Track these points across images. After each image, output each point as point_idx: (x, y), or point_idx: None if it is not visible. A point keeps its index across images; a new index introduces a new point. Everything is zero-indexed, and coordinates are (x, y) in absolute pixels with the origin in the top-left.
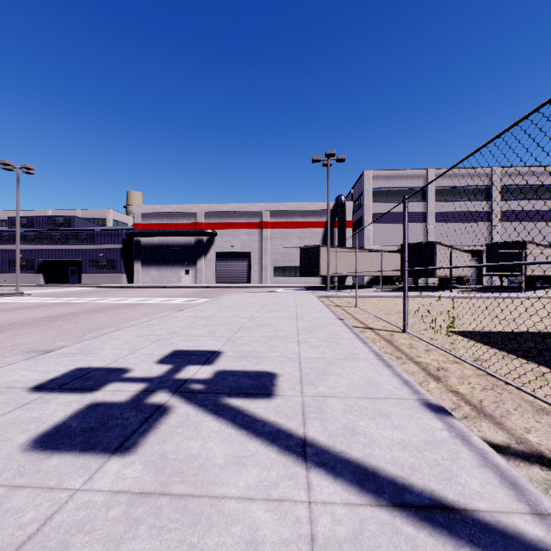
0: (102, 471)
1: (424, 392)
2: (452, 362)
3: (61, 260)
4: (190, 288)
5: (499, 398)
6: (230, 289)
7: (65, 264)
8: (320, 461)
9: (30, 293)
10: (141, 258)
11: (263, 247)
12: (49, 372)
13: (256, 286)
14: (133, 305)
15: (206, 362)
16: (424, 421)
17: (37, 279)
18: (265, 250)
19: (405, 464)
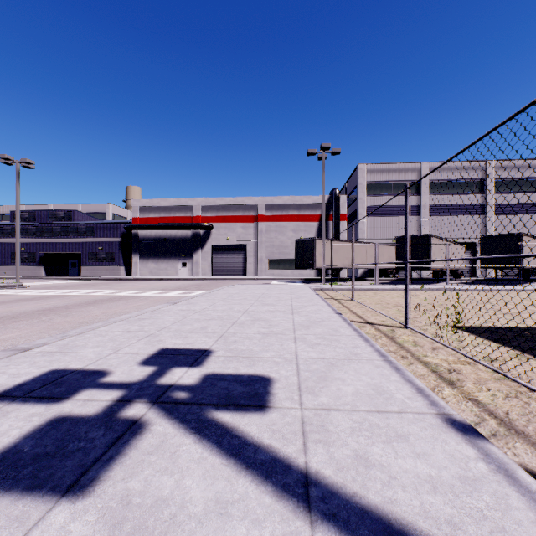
0: (41, 525)
1: (443, 403)
2: (464, 363)
3: (61, 253)
4: (187, 281)
5: (528, 409)
6: (226, 282)
7: (66, 257)
8: (328, 511)
9: (29, 285)
10: (139, 251)
11: (259, 240)
12: (19, 375)
13: (251, 278)
14: (128, 297)
15: (194, 364)
16: (452, 446)
17: (38, 271)
18: (260, 243)
19: (441, 517)
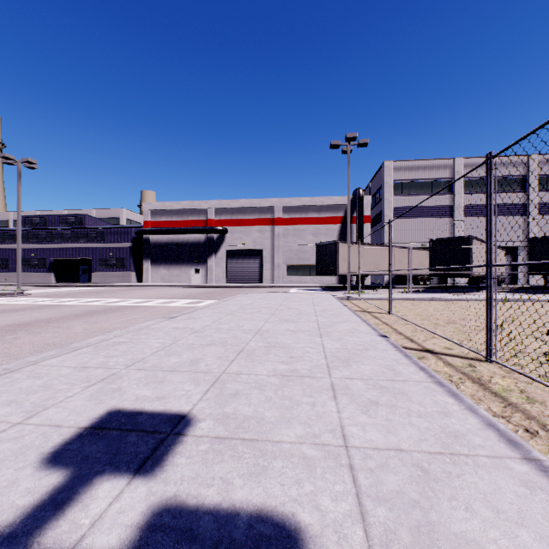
0: None
1: None
2: None
3: (72, 259)
4: (199, 288)
5: None
6: (240, 289)
7: (76, 263)
8: None
9: (32, 292)
10: (151, 257)
11: (276, 245)
12: None
13: (268, 285)
14: (127, 308)
15: (145, 463)
16: None
17: (48, 278)
18: (278, 248)
19: None
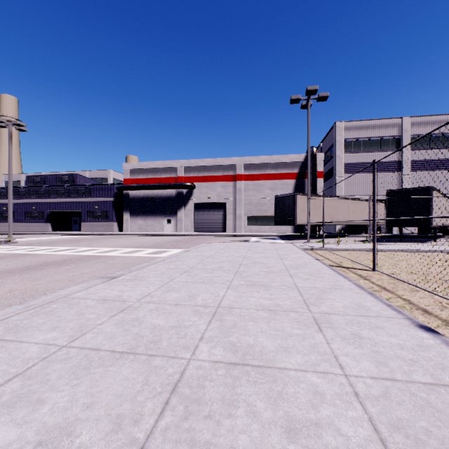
0: None
1: None
2: None
3: (65, 211)
4: (169, 236)
5: None
6: (205, 238)
7: (69, 215)
8: None
9: (21, 240)
10: (130, 209)
11: (237, 198)
12: None
13: (230, 234)
14: (87, 258)
15: None
16: None
17: (46, 227)
18: (239, 201)
19: None
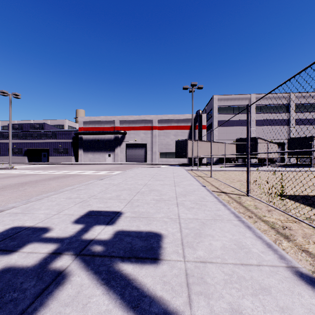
0: None
1: (289, 257)
2: (292, 222)
3: (37, 148)
4: (111, 165)
5: None
6: (134, 165)
7: (40, 151)
8: None
9: (17, 167)
10: (83, 147)
11: (154, 141)
12: None
13: (149, 163)
14: (75, 175)
15: (109, 222)
16: (307, 299)
17: (24, 159)
18: (155, 143)
19: None
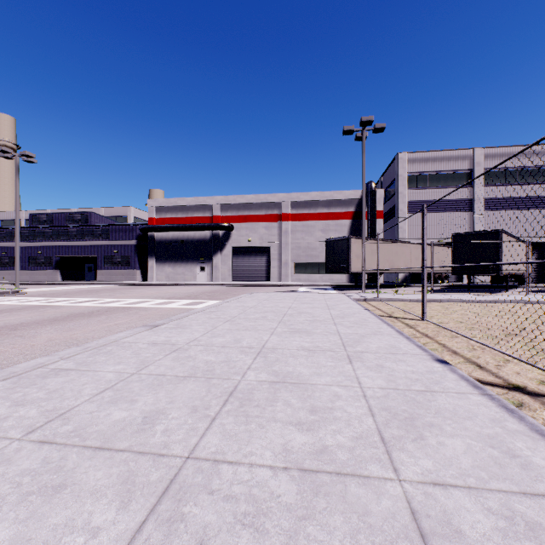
0: None
1: None
2: None
3: (77, 257)
4: (203, 287)
5: None
6: (246, 288)
7: (82, 261)
8: None
9: (30, 291)
10: (155, 254)
11: (283, 241)
12: None
13: (275, 284)
14: (116, 310)
15: None
16: None
17: (54, 276)
18: (285, 245)
19: None
